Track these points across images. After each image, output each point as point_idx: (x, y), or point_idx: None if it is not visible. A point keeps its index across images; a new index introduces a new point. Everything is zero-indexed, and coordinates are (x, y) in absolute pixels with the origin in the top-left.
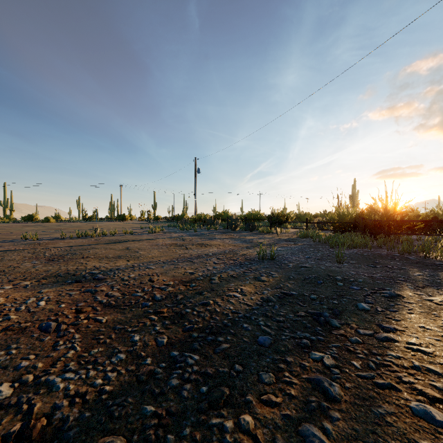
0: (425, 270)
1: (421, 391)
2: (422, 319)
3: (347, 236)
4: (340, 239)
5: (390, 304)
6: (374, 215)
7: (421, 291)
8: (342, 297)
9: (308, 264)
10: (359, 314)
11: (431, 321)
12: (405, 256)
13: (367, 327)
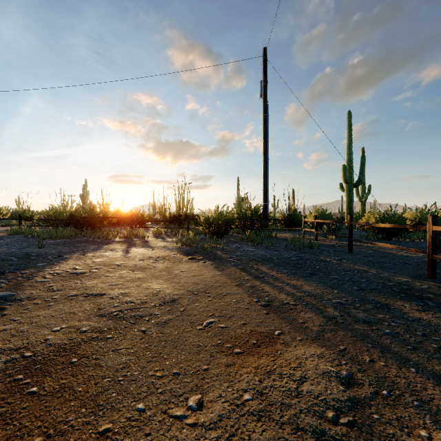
0: (98, 245)
1: (45, 277)
2: (71, 262)
3: (60, 230)
4: (52, 232)
5: (60, 260)
6: (85, 213)
7: (84, 253)
8: (29, 263)
9: (9, 251)
10: (37, 267)
11: (75, 262)
12: (95, 240)
13: (37, 269)
